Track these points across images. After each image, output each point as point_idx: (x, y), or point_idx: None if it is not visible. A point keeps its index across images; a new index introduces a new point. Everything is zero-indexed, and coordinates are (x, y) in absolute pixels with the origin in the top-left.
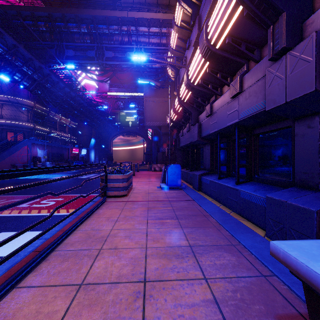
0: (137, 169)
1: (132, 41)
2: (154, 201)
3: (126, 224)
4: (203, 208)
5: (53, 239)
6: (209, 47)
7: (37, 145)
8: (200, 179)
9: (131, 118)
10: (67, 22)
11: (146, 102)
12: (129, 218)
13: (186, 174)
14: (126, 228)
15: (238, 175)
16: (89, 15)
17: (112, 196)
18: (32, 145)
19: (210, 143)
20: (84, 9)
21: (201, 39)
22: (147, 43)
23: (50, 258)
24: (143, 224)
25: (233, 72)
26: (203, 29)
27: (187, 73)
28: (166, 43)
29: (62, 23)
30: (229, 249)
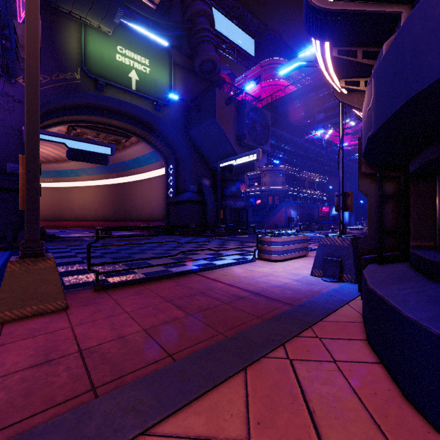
0: None
1: None
2: None
3: None
4: None
5: None
6: None
7: (291, 207)
8: None
9: None
10: (318, 91)
11: None
12: None
13: None
14: None
15: None
16: None
17: None
18: (287, 207)
19: None
20: None
21: None
22: None
23: None
24: None
25: None
26: None
27: None
28: None
29: (313, 93)
30: None
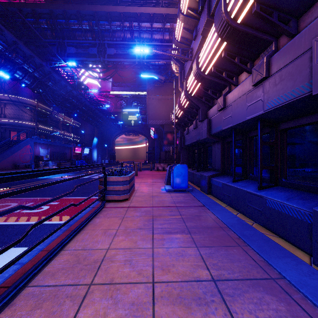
0: (140, 168)
1: (135, 38)
2: (160, 207)
3: (126, 241)
4: (218, 218)
5: (30, 265)
6: (229, 21)
7: (40, 144)
8: (210, 181)
9: (133, 117)
10: (68, 19)
11: (148, 100)
12: (130, 231)
13: (192, 175)
14: (126, 247)
15: (261, 178)
16: (90, 11)
17: (112, 201)
18: (35, 144)
19: (221, 141)
20: (86, 5)
21: (218, 13)
22: (149, 39)
23: (18, 302)
24: (148, 240)
25: (254, 55)
26: (220, 0)
27: (196, 60)
28: (169, 39)
29: (63, 20)
30: (270, 288)
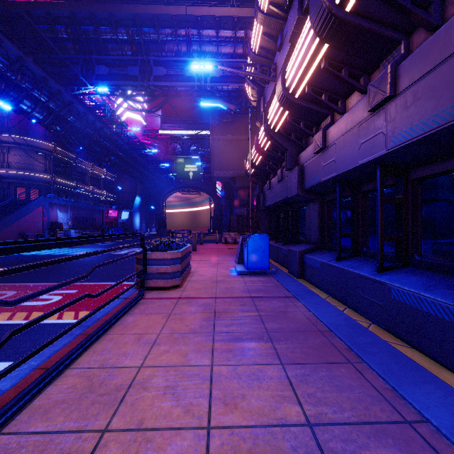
0: (200, 240)
1: (193, 52)
2: (226, 298)
3: (171, 353)
4: (316, 315)
5: (13, 395)
6: (332, 9)
7: (57, 206)
8: (302, 258)
9: (192, 167)
10: (97, 25)
11: (213, 141)
12: (178, 337)
13: (277, 250)
14: (169, 364)
15: (381, 255)
16: (129, 14)
17: (155, 288)
18: (50, 205)
19: (319, 199)
20: (123, 5)
21: None
22: (215, 54)
23: None
24: (205, 352)
25: (371, 65)
26: None
27: (282, 77)
28: (244, 53)
29: (90, 27)
30: (405, 439)
